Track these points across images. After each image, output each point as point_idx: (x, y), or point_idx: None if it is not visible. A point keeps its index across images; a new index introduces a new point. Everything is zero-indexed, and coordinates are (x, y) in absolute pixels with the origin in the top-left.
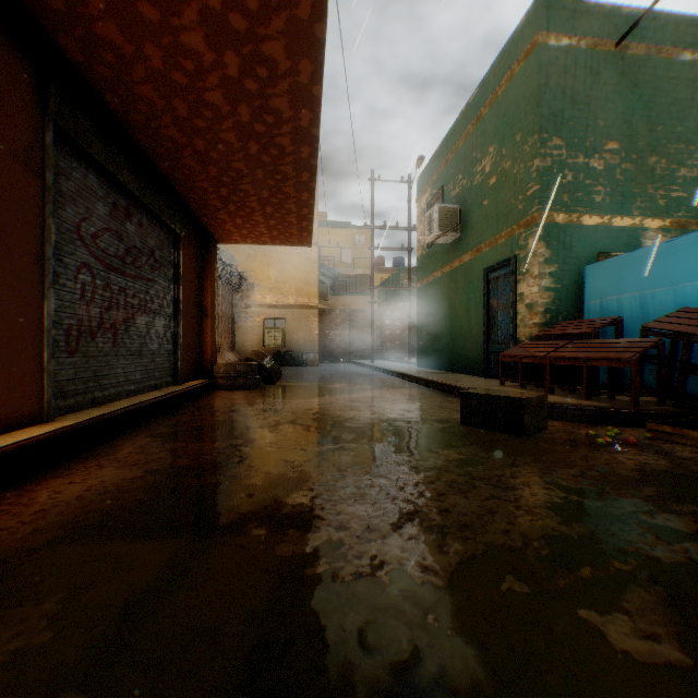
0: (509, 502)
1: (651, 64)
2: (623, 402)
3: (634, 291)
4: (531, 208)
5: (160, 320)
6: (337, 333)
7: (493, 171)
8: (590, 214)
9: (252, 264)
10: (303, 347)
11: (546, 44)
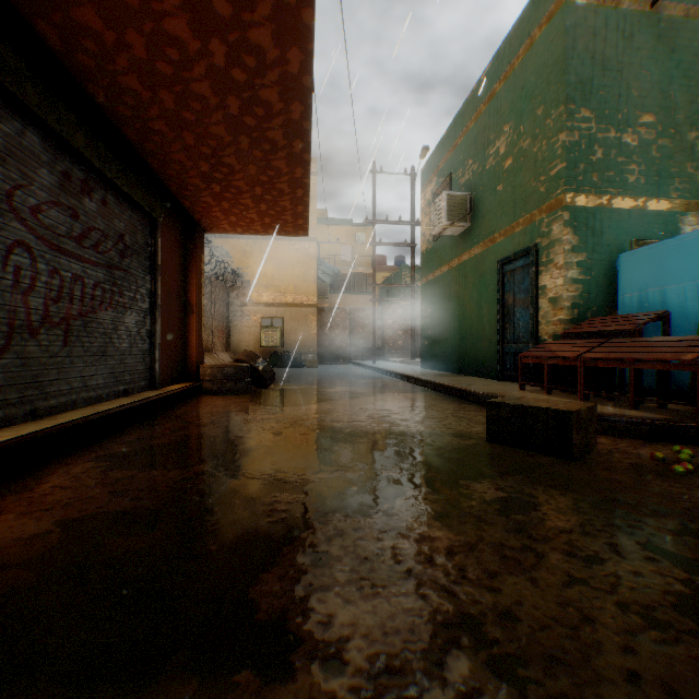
0: (605, 591)
1: (690, 28)
2: (680, 413)
3: (682, 281)
4: (555, 190)
5: (132, 315)
6: (337, 332)
7: (509, 152)
8: (622, 196)
9: (248, 260)
10: (302, 347)
11: (573, 2)
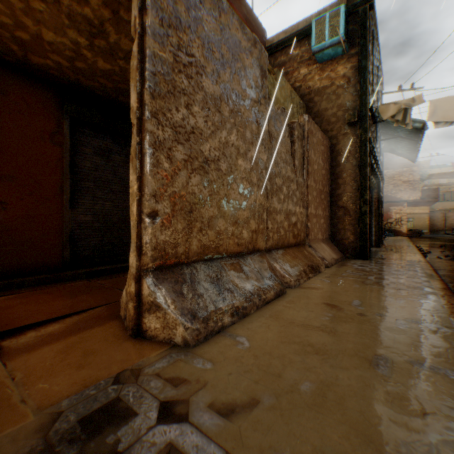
0: None
1: None
2: None
3: None
4: None
5: None
6: (436, 222)
7: None
8: None
9: None
10: (420, 228)
11: None
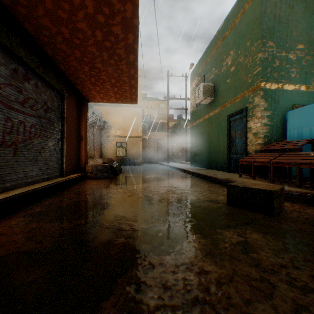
0: None
1: None
2: None
3: None
4: (256, 81)
5: (51, 141)
6: (151, 149)
7: (232, 64)
8: (288, 83)
9: (110, 116)
10: (135, 156)
11: None
